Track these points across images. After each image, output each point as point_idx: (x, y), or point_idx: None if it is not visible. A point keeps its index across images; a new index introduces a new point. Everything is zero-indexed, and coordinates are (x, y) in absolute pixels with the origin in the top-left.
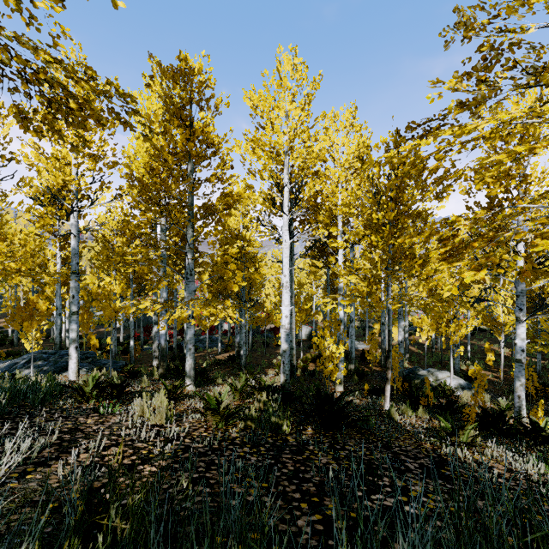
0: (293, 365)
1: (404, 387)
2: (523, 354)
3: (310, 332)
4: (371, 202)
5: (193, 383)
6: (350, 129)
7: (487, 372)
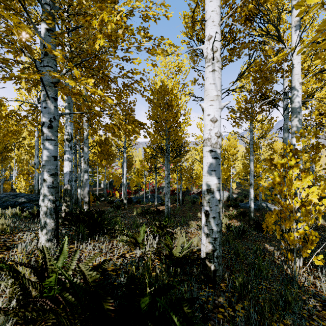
0: None
1: None
2: None
3: (228, 195)
4: None
5: (50, 237)
6: None
7: None
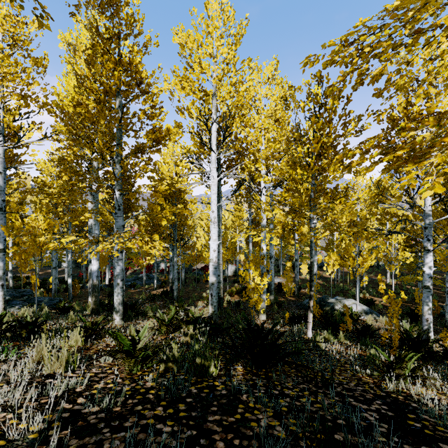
0: (221, 297)
1: (319, 314)
2: (431, 281)
3: (235, 269)
4: (296, 135)
5: (121, 317)
6: (272, 80)
7: (380, 299)
